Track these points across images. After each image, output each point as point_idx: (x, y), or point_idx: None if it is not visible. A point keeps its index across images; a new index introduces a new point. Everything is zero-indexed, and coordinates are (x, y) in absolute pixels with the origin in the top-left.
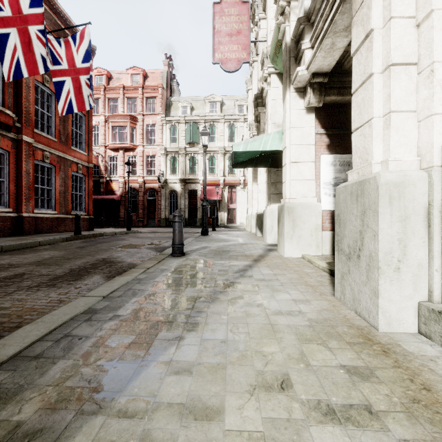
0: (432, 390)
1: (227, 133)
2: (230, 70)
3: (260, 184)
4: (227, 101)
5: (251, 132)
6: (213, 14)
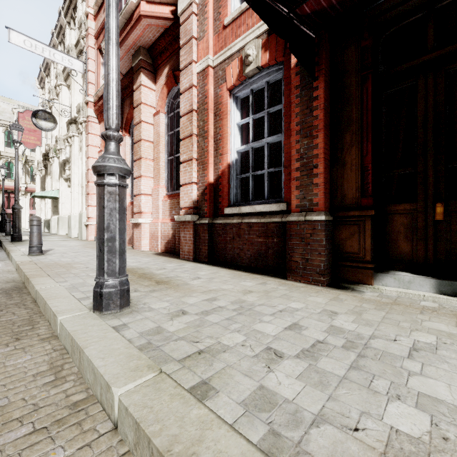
0: (72, 238)
1: (3, 138)
2: (29, 148)
3: (47, 203)
4: (2, 103)
5: (40, 167)
6: (18, 117)
